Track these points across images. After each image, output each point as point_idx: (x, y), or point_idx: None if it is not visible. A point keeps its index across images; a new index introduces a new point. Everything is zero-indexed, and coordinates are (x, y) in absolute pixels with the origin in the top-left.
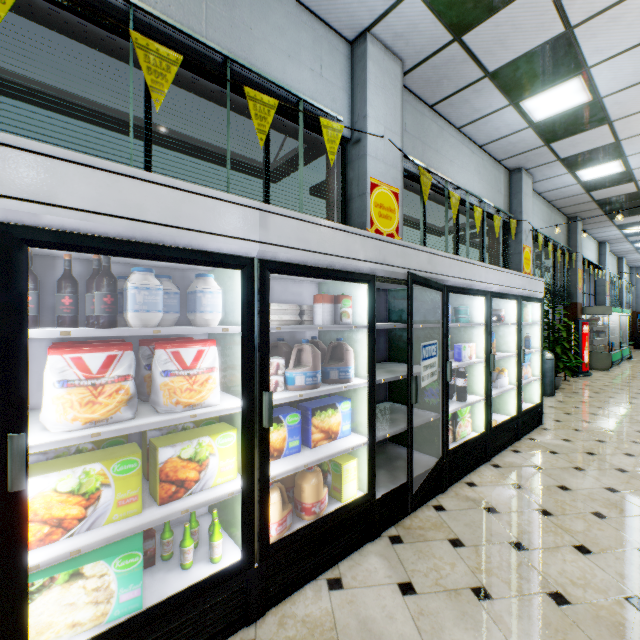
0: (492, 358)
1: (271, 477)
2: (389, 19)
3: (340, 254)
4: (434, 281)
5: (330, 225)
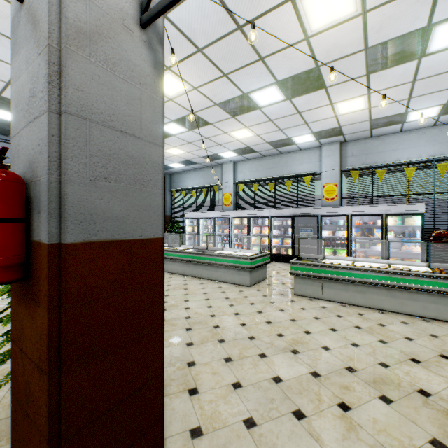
0: (350, 236)
1: (272, 245)
2: (322, 142)
3: (283, 213)
4: (309, 215)
5: (281, 209)
